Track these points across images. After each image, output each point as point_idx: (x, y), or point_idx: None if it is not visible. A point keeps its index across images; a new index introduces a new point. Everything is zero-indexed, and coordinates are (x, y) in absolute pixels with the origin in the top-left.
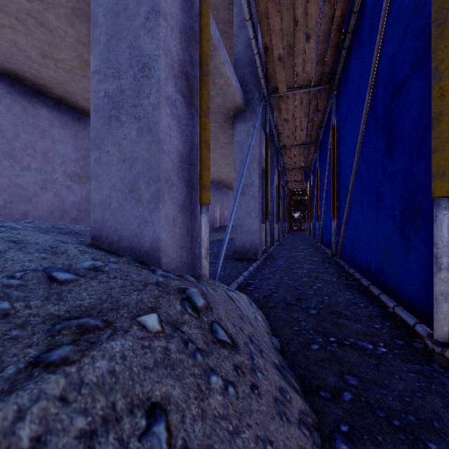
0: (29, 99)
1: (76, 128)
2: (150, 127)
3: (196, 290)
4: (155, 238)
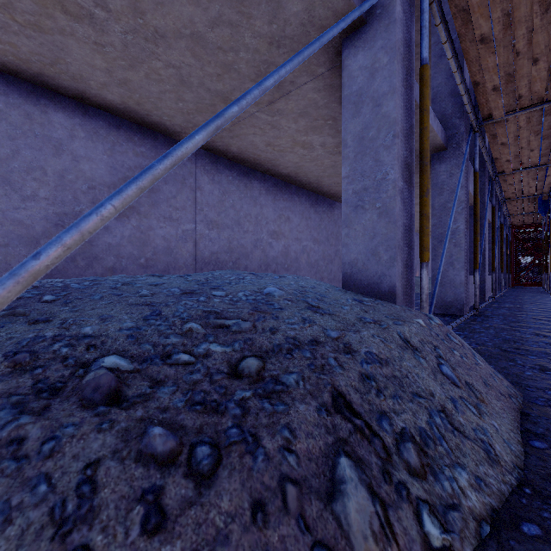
0: (248, 177)
1: (274, 192)
2: (387, 212)
3: (433, 316)
4: (391, 286)
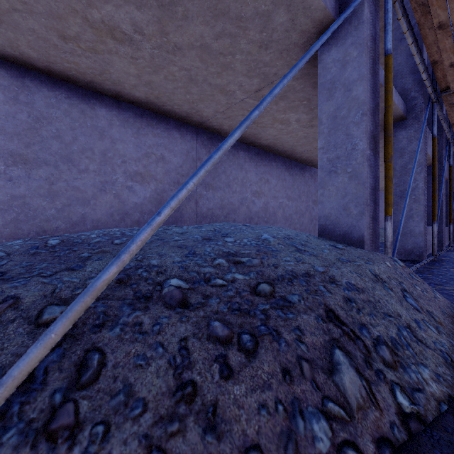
0: (236, 148)
1: (256, 160)
2: (357, 176)
3: (397, 259)
4: (360, 235)
